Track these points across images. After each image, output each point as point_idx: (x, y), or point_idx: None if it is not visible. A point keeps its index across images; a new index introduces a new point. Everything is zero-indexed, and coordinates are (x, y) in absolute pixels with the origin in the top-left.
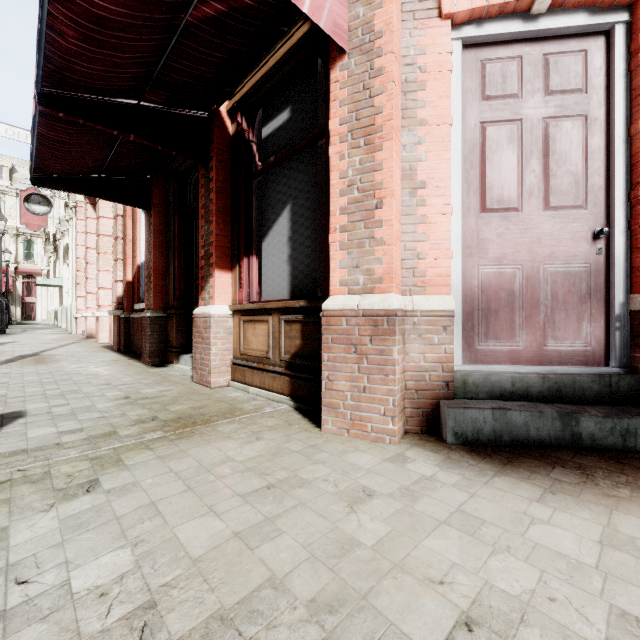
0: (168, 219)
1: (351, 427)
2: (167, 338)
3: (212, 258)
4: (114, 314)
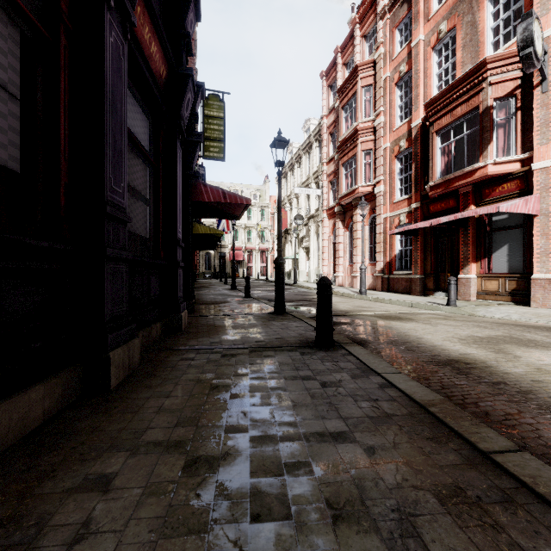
0: (426, 239)
1: (541, 306)
2: (425, 286)
3: (469, 259)
4: (380, 275)
